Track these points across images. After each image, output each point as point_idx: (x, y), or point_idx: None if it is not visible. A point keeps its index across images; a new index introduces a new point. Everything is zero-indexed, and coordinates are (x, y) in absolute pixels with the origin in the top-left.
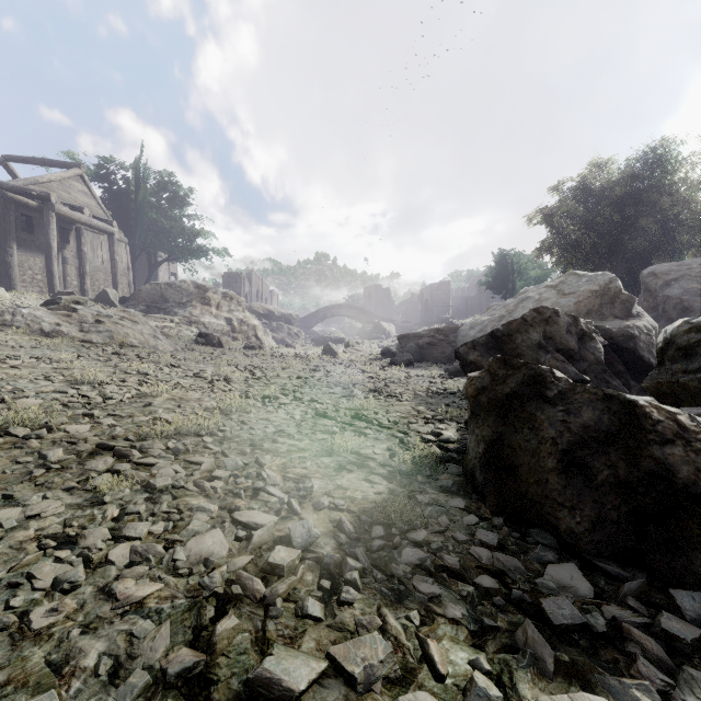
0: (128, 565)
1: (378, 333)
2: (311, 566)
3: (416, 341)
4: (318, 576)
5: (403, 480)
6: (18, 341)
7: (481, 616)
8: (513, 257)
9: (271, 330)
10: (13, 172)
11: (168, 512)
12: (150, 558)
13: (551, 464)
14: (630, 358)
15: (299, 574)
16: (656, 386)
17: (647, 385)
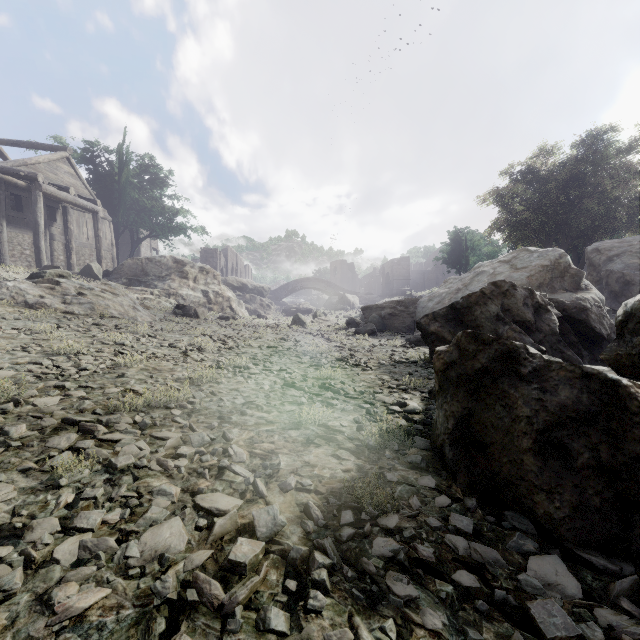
0: (75, 564)
1: (343, 304)
2: (276, 562)
3: (379, 312)
4: (283, 574)
5: (371, 455)
6: (1, 312)
7: (463, 624)
8: (466, 235)
9: (244, 301)
10: (4, 154)
11: (126, 496)
12: (100, 554)
13: (526, 445)
14: (582, 329)
15: (262, 573)
16: (615, 357)
17: (606, 356)
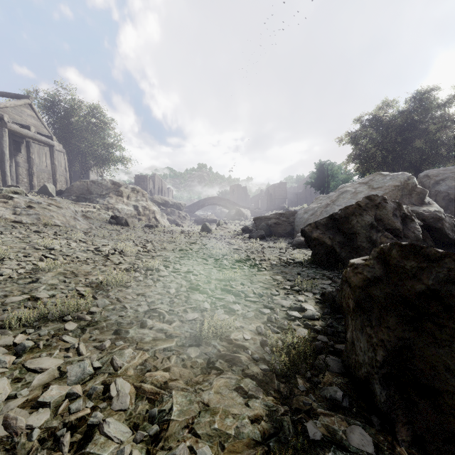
0: None
1: (239, 216)
2: None
3: (266, 221)
4: None
5: (281, 386)
6: None
7: None
8: (328, 166)
9: (166, 214)
10: None
11: None
12: None
13: None
14: (438, 235)
15: None
16: None
17: None
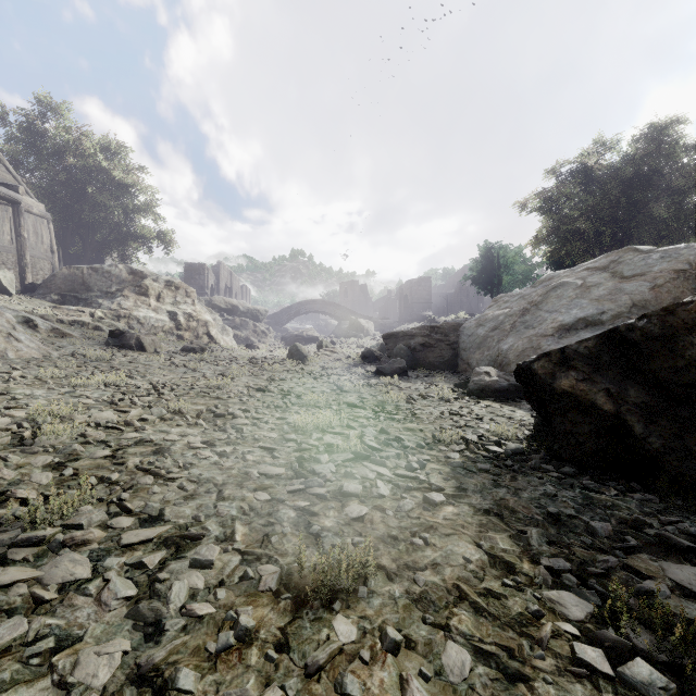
0: None
1: (355, 331)
2: None
3: (407, 341)
4: None
5: None
6: None
7: None
8: (499, 250)
9: (233, 327)
10: None
11: None
12: None
13: None
14: None
15: None
16: None
17: None
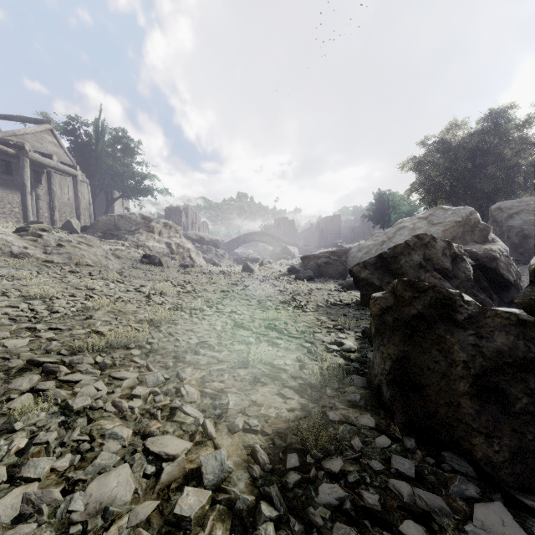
0: (15, 520)
1: (285, 254)
2: (222, 513)
3: (316, 260)
4: (229, 528)
5: (313, 393)
6: None
7: None
8: (389, 196)
9: (202, 252)
10: None
11: (78, 440)
12: (43, 509)
13: (463, 388)
14: (492, 276)
15: (207, 529)
16: (529, 302)
17: (520, 300)
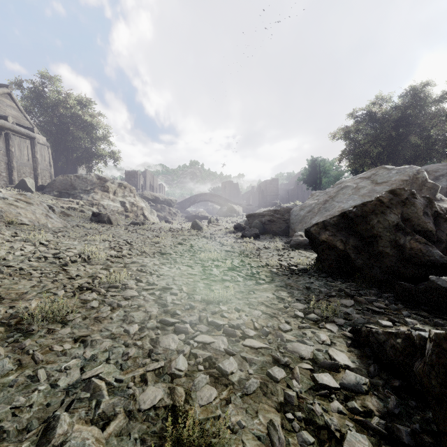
0: None
1: (231, 212)
2: None
3: (260, 218)
4: None
5: None
6: None
7: None
8: (320, 162)
9: (156, 210)
10: None
11: None
12: None
13: None
14: None
15: None
16: None
17: None
